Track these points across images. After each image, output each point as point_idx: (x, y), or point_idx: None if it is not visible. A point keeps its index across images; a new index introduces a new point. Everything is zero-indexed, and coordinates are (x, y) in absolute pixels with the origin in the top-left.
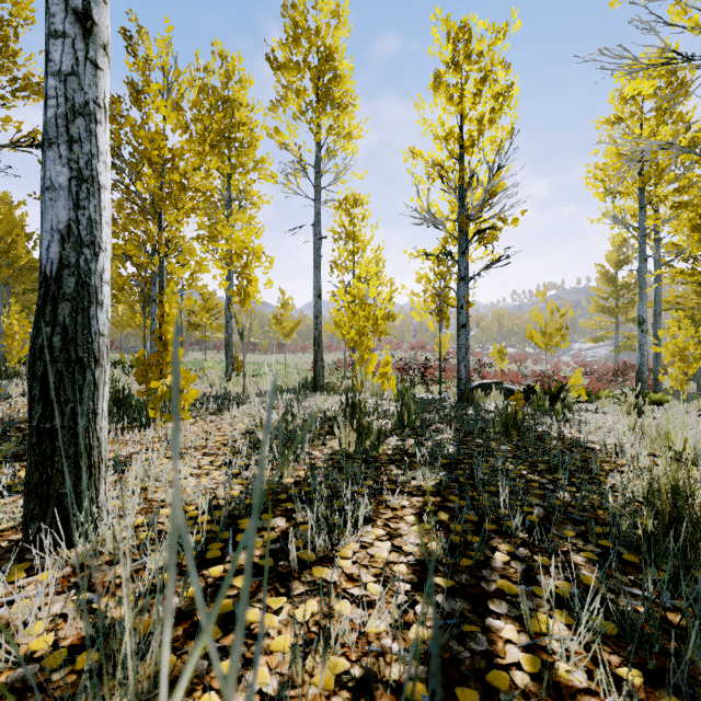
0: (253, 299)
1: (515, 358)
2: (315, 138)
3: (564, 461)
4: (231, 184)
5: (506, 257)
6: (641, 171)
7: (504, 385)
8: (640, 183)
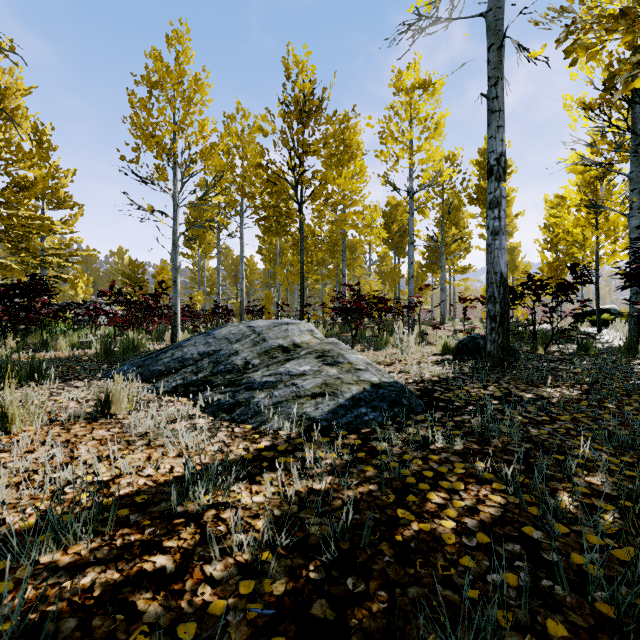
0: None
1: None
2: None
3: None
4: None
5: None
6: None
7: None
8: None
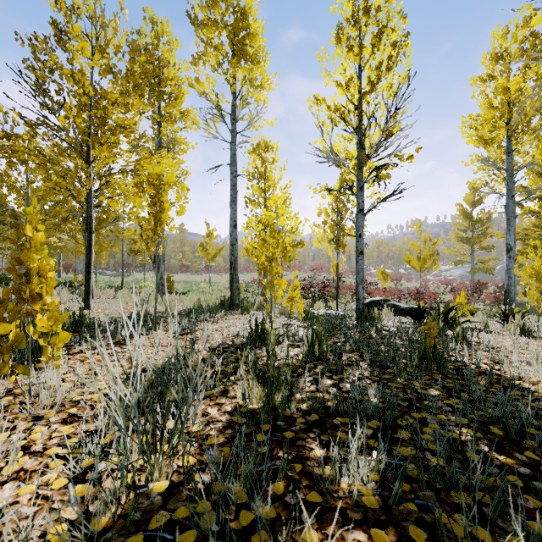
0: (186, 230)
1: (392, 278)
2: (231, 88)
3: (514, 417)
4: (161, 131)
5: (399, 192)
6: (508, 121)
7: (391, 301)
8: (509, 131)
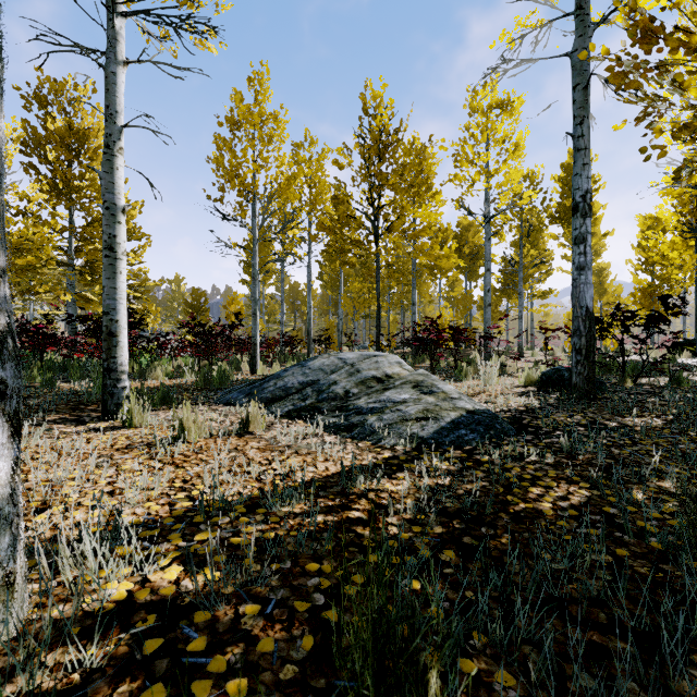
0: None
1: None
2: None
3: None
4: None
5: None
6: None
7: None
8: None
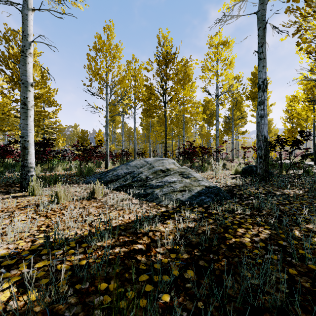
0: None
1: None
2: None
3: None
4: None
5: None
6: None
7: None
8: None
